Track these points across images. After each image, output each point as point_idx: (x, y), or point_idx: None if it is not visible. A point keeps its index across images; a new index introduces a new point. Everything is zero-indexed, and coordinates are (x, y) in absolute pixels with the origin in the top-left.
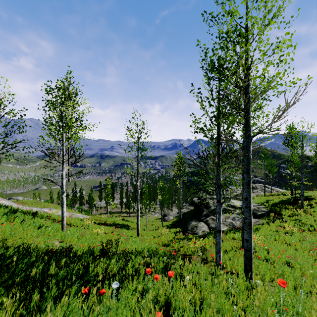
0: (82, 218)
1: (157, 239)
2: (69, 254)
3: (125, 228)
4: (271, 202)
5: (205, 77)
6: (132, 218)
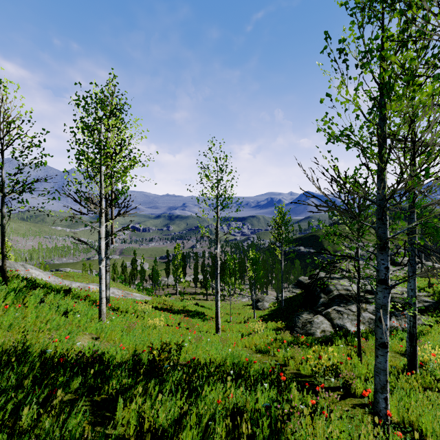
0: (140, 300)
1: (248, 341)
2: (94, 366)
3: (199, 317)
4: (437, 287)
5: (351, 23)
6: (211, 302)
